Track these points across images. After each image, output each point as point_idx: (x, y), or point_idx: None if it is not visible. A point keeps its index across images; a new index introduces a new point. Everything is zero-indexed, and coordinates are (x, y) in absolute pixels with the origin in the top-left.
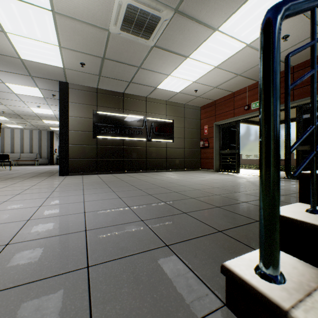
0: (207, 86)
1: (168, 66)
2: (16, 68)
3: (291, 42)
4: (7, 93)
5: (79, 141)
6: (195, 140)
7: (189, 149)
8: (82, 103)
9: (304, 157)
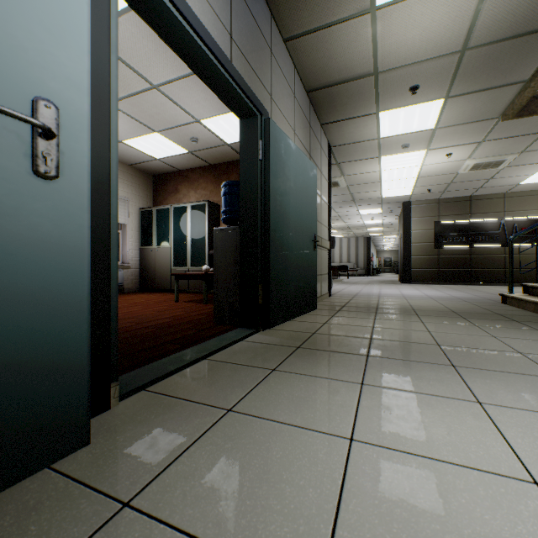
0: None
1: (528, 171)
2: (373, 202)
3: None
4: (354, 215)
5: (420, 252)
6: None
7: None
8: (423, 217)
9: None
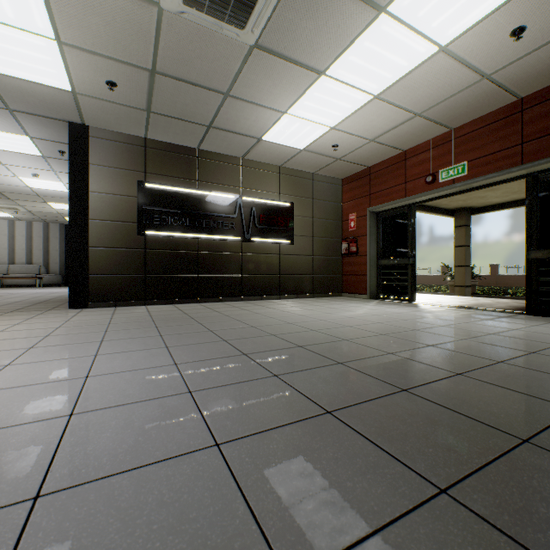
0: (358, 138)
1: (283, 93)
2: None
3: (528, 45)
4: None
5: (110, 240)
6: (332, 240)
7: (322, 257)
8: (116, 167)
9: (542, 271)
